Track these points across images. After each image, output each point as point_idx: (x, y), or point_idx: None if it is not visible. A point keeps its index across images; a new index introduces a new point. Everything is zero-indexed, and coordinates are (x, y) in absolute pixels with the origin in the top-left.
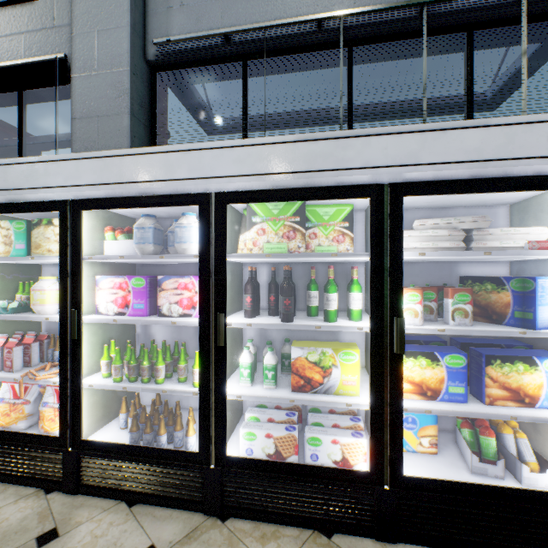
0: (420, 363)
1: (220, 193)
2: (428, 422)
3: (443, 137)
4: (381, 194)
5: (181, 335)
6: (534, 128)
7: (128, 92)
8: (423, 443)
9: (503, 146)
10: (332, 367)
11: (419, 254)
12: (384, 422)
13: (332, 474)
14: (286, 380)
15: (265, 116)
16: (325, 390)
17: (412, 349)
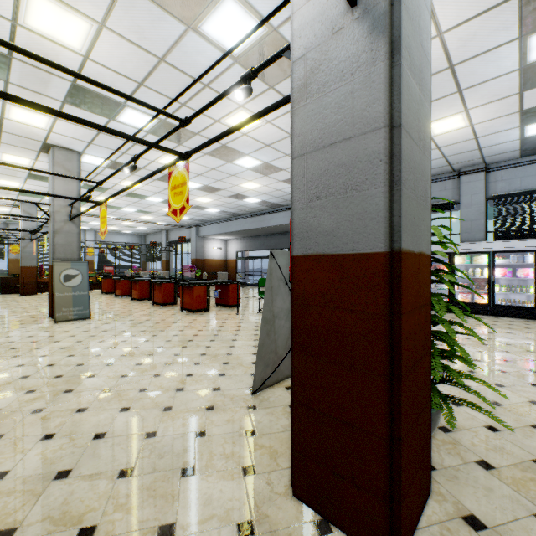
0: None
1: None
2: None
3: None
4: None
5: (511, 285)
6: None
7: (483, 212)
8: None
9: None
10: None
11: None
12: None
13: None
14: None
15: None
16: None
17: None
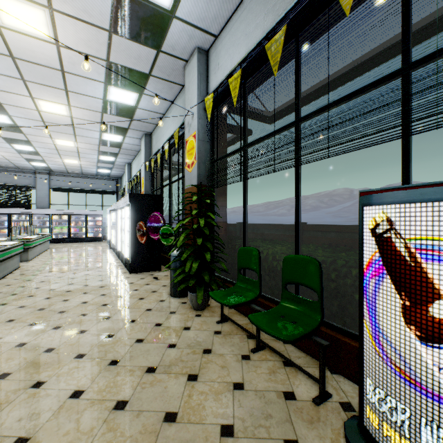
0: None
1: None
2: None
3: None
4: None
5: None
6: (3, 209)
7: None
8: None
9: None
10: None
11: None
12: None
13: None
14: None
15: None
16: None
17: None
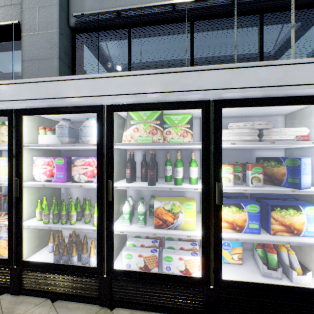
0: (232, 210)
1: (109, 105)
2: (237, 245)
3: (246, 72)
4: (208, 107)
5: (89, 193)
6: (300, 67)
7: (57, 44)
8: (234, 257)
9: (281, 78)
10: (179, 213)
11: (231, 143)
12: (210, 247)
13: (179, 279)
14: (152, 221)
15: (141, 61)
16: (175, 227)
17: (227, 201)
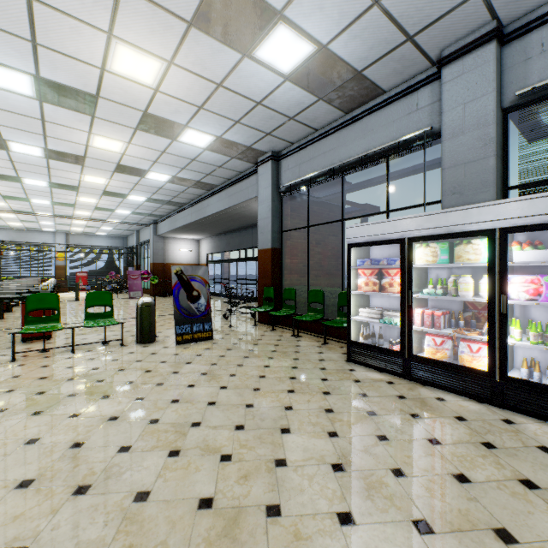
0: None
1: None
2: None
3: None
4: None
5: None
6: None
7: (492, 140)
8: None
9: None
10: None
11: None
12: None
13: None
14: None
15: None
16: None
17: None
